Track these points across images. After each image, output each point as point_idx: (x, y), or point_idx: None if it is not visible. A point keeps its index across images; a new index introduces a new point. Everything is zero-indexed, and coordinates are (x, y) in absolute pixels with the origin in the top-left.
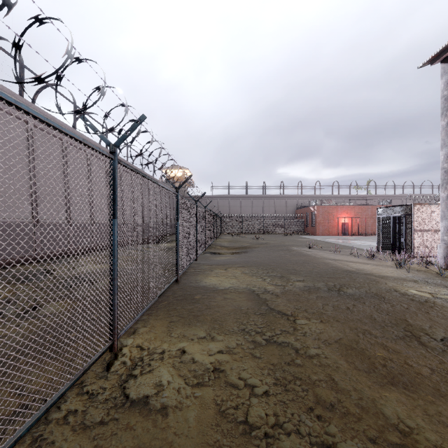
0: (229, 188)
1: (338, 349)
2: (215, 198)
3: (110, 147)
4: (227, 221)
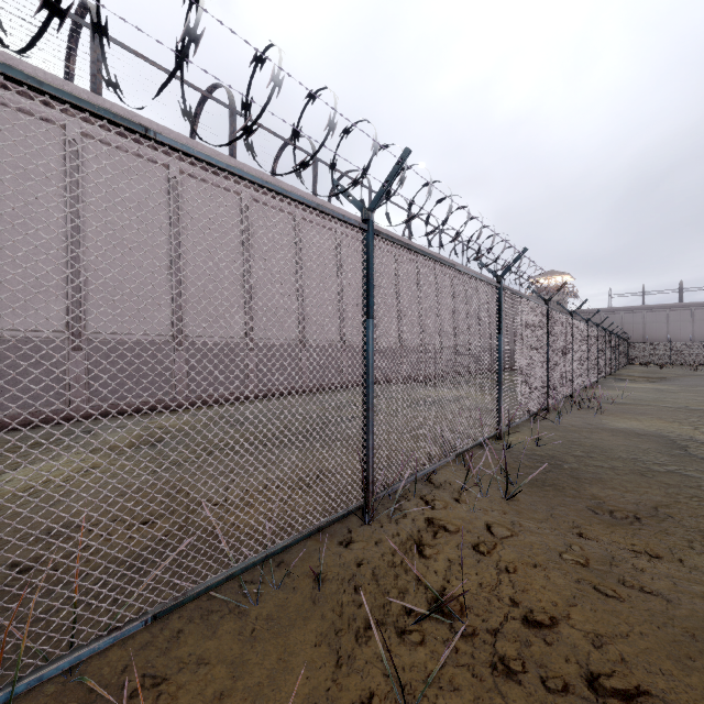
0: (643, 295)
1: (691, 395)
2: (615, 312)
3: (586, 321)
4: (638, 346)
